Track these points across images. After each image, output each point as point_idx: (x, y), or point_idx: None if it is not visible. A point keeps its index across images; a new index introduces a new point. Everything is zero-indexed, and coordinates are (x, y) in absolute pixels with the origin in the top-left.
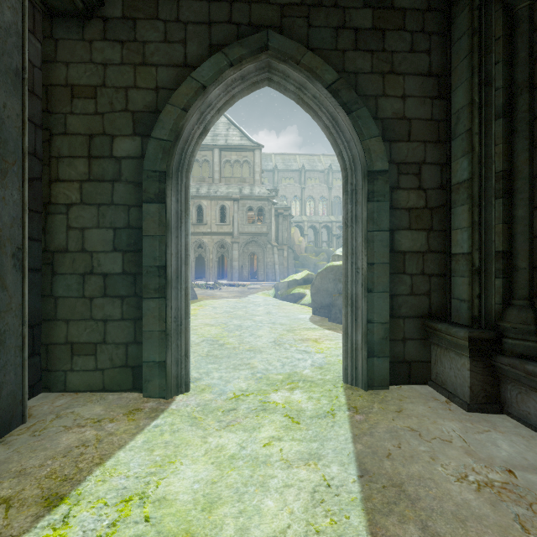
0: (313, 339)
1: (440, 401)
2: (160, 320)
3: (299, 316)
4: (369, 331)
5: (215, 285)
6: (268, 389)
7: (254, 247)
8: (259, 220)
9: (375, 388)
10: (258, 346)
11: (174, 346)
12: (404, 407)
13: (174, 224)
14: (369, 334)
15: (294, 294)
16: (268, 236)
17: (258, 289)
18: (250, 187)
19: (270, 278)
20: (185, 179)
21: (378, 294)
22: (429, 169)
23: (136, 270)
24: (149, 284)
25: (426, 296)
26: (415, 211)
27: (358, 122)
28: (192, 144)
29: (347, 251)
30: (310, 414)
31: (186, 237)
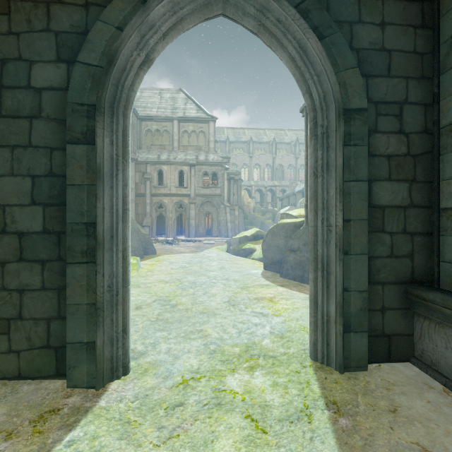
0: (268, 298)
1: (437, 390)
2: (89, 290)
3: (251, 272)
4: (345, 301)
5: (173, 241)
6: (224, 369)
7: (209, 207)
8: (213, 184)
9: (352, 369)
10: (211, 308)
11: (108, 322)
12: (397, 402)
13: (107, 171)
14: (345, 304)
15: (245, 250)
16: (221, 197)
17: (213, 245)
18: (205, 154)
19: (223, 234)
20: (123, 117)
21: (356, 256)
22: (411, 110)
23: (60, 228)
24: (75, 245)
25: (408, 258)
26: (396, 159)
27: (332, 49)
28: (131, 75)
29: (316, 205)
30: (278, 414)
31: (124, 187)
